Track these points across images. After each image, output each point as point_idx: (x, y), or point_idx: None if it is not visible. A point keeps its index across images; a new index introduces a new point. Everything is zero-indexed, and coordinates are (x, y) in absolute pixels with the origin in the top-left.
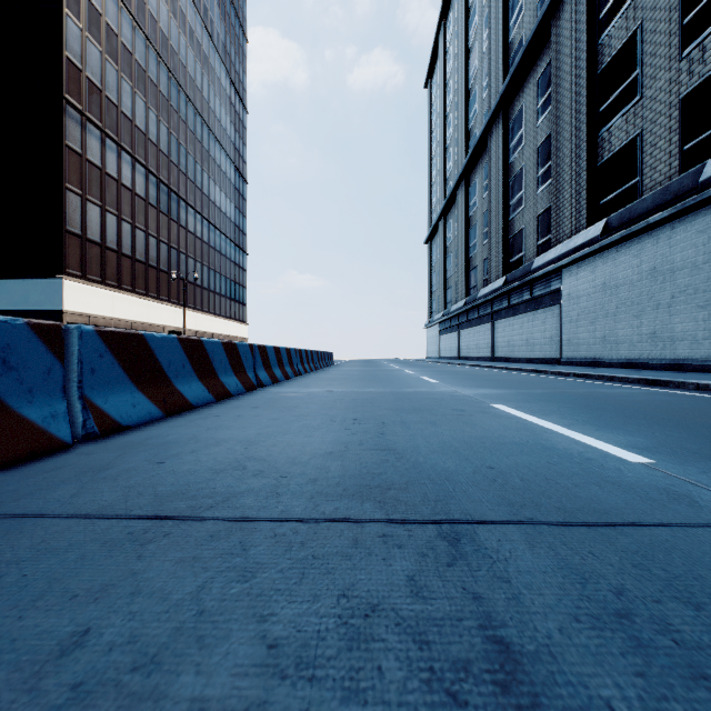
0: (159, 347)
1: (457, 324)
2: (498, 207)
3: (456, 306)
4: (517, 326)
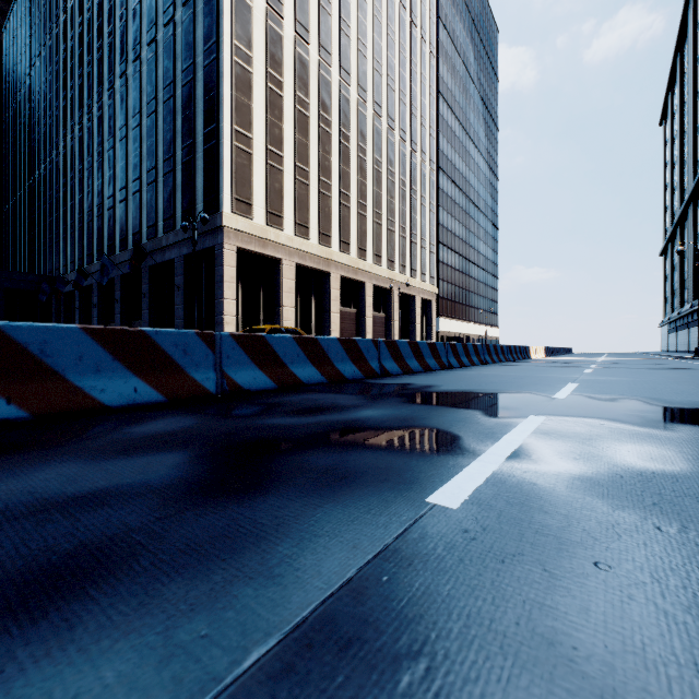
0: (553, 348)
1: (675, 327)
2: (691, 258)
3: (674, 314)
4: (695, 332)
